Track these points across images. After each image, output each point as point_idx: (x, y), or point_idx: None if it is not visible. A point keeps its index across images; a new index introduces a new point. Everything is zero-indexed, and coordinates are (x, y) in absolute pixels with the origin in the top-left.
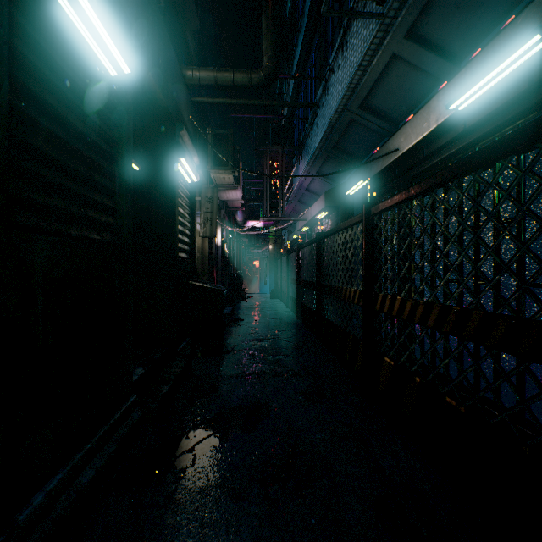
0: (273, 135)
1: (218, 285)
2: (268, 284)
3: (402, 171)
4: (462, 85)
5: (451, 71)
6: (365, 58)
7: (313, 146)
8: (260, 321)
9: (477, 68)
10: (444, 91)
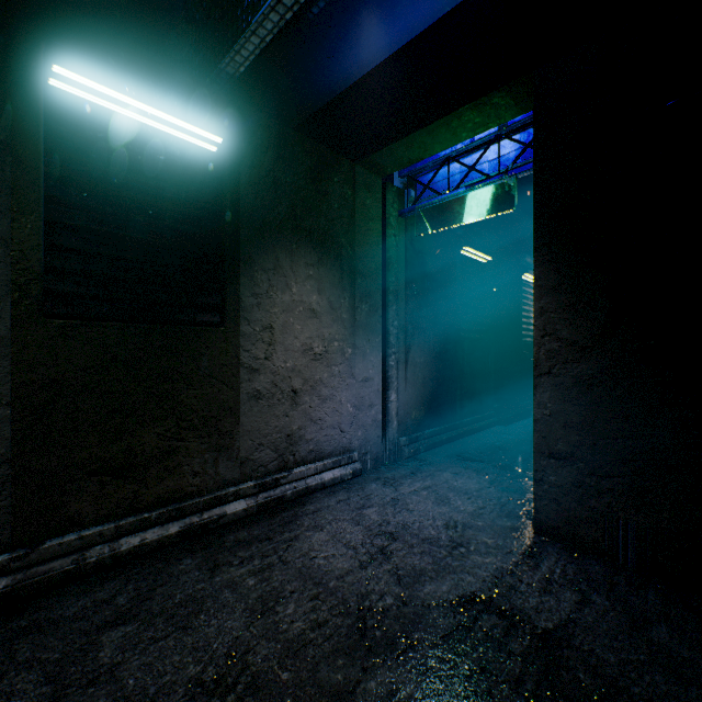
0: None
1: None
2: None
3: None
4: None
5: None
6: None
7: None
8: None
9: None
10: None
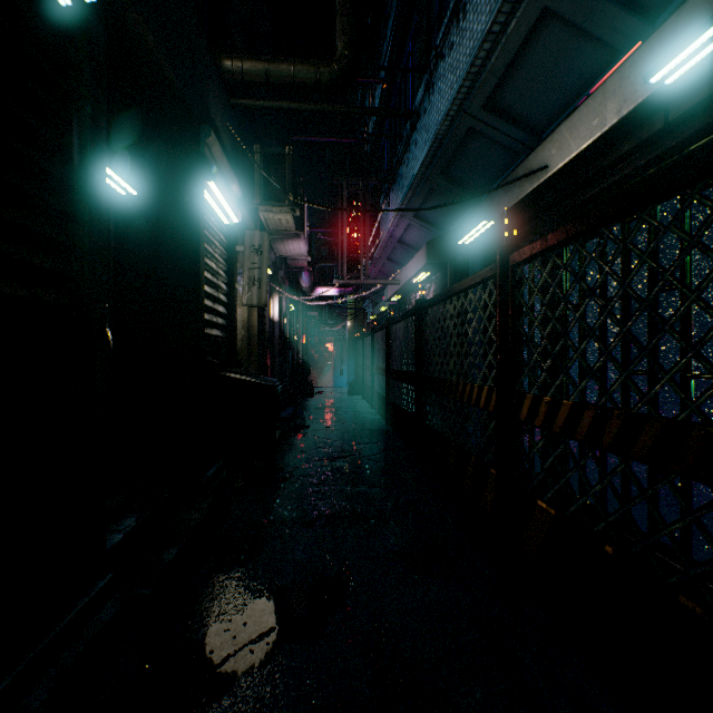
0: (351, 167)
1: (269, 378)
2: (345, 374)
3: (550, 203)
4: (671, 42)
5: (639, 34)
6: (498, 17)
7: (410, 174)
8: (333, 428)
9: (702, 7)
10: (633, 59)
